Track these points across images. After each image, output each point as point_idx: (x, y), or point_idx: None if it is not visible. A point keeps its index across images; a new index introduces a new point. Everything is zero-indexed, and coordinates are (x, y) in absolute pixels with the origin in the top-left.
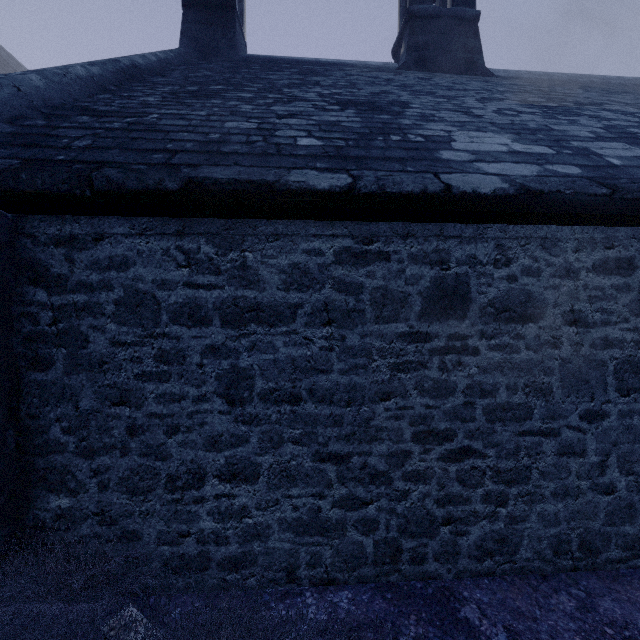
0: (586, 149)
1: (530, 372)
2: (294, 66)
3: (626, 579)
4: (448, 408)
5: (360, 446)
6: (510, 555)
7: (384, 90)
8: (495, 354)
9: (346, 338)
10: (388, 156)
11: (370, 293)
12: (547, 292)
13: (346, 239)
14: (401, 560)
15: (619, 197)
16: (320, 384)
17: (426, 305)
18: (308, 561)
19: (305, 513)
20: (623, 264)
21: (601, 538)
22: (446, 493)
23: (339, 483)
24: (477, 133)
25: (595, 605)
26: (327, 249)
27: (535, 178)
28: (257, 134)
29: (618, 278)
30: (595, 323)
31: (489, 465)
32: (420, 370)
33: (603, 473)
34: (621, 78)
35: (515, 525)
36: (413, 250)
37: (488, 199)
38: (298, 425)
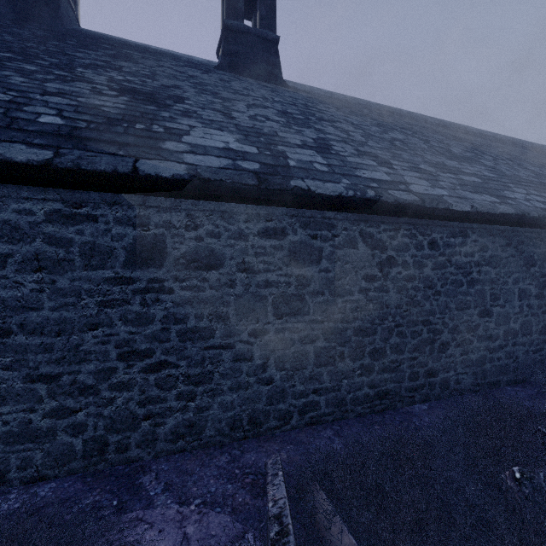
0: (283, 152)
1: (213, 305)
2: (114, 48)
3: (275, 439)
4: (148, 333)
5: (70, 367)
6: (198, 435)
7: (177, 85)
8: (186, 293)
9: (57, 282)
10: (115, 140)
11: (80, 246)
12: (226, 249)
13: (57, 203)
14: (108, 451)
15: (264, 187)
16: (31, 319)
17: (130, 257)
18: (19, 465)
19: (16, 426)
20: (278, 232)
21: (264, 414)
22: (147, 396)
23: (50, 398)
24: (215, 131)
25: (241, 458)
26: (38, 210)
27: (216, 169)
28: (2, 106)
29: (275, 241)
30: (260, 271)
31: (182, 372)
32: (125, 306)
33: (265, 371)
34: (378, 104)
35: (202, 413)
36: (118, 215)
37: (170, 181)
38: (8, 354)
